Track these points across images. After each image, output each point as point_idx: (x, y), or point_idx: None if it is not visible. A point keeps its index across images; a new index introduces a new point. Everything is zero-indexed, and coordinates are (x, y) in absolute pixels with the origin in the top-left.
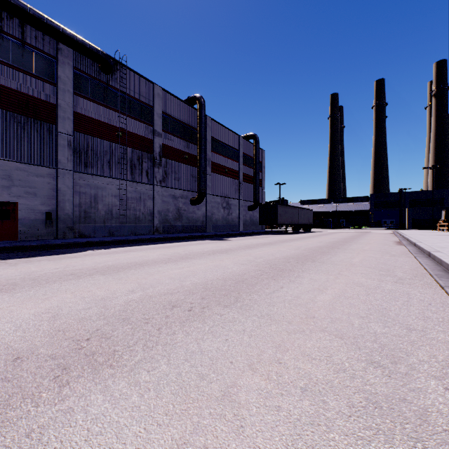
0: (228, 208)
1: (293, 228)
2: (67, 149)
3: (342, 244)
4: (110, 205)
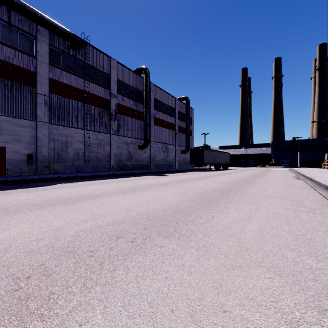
0: (166, 152)
1: (215, 166)
2: (44, 106)
3: (254, 179)
4: (77, 149)
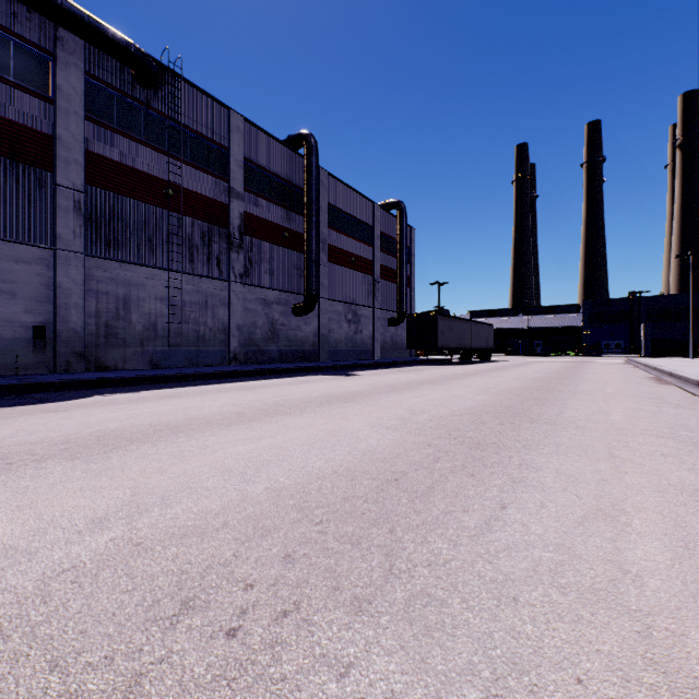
0: (355, 322)
1: (462, 355)
2: (74, 216)
3: (559, 383)
4: (153, 314)
